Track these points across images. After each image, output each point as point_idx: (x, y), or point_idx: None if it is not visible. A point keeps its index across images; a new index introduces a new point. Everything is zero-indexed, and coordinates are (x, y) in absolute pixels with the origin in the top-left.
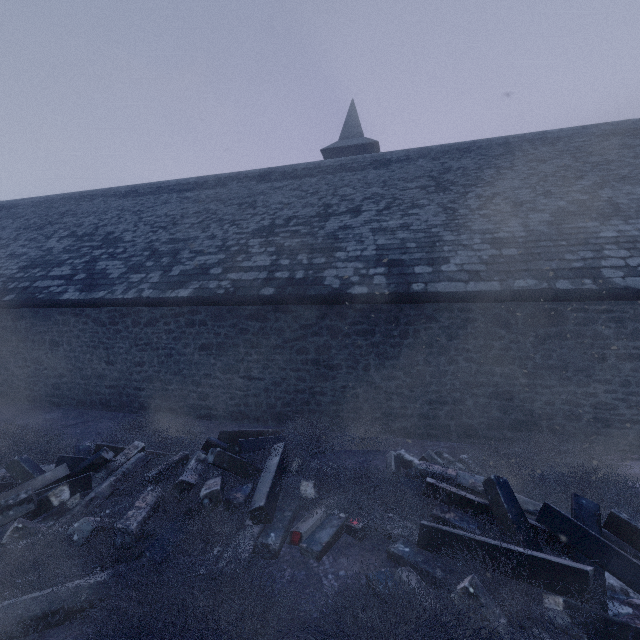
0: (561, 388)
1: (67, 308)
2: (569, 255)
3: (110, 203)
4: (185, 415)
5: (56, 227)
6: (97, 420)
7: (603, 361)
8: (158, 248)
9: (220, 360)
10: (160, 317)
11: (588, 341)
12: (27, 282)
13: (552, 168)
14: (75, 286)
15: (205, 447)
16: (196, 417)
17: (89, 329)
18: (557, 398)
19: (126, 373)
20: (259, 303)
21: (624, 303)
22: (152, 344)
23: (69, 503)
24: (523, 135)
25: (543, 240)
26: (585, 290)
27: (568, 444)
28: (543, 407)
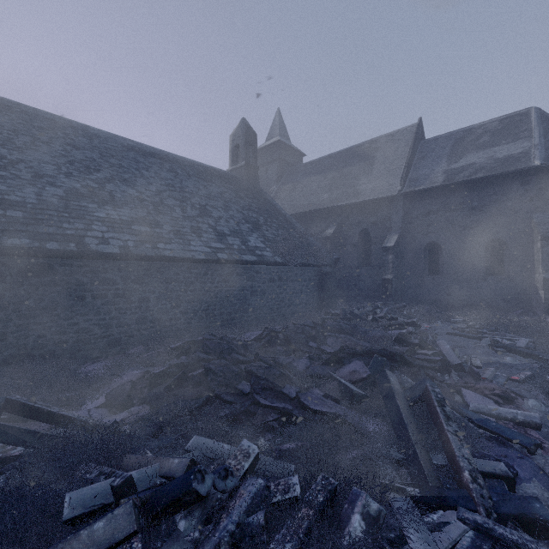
0: (52, 323)
1: None
2: (67, 224)
3: None
4: None
5: None
6: None
7: (84, 300)
8: None
9: None
10: None
11: (73, 287)
12: None
13: (82, 156)
14: None
15: None
16: None
17: None
18: (49, 331)
19: None
20: None
21: (98, 261)
22: None
23: None
24: (70, 120)
25: (51, 210)
26: (68, 251)
27: (47, 363)
28: (37, 340)
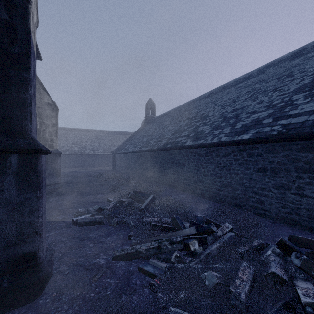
0: None
1: (187, 149)
2: None
3: (201, 102)
4: (246, 210)
5: (182, 117)
6: (200, 202)
7: None
8: (226, 115)
9: (273, 179)
10: (231, 152)
11: None
12: (174, 139)
13: None
14: (190, 139)
15: (279, 244)
16: (254, 213)
17: (196, 158)
18: None
19: (212, 181)
20: (312, 138)
21: None
22: (226, 167)
23: (197, 250)
24: None
25: None
26: None
27: None
28: None
